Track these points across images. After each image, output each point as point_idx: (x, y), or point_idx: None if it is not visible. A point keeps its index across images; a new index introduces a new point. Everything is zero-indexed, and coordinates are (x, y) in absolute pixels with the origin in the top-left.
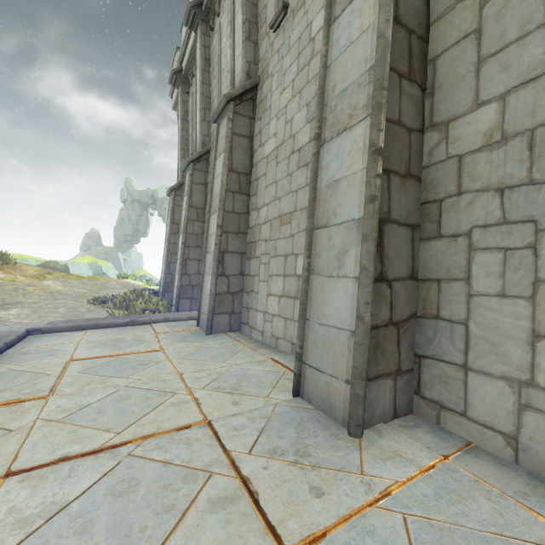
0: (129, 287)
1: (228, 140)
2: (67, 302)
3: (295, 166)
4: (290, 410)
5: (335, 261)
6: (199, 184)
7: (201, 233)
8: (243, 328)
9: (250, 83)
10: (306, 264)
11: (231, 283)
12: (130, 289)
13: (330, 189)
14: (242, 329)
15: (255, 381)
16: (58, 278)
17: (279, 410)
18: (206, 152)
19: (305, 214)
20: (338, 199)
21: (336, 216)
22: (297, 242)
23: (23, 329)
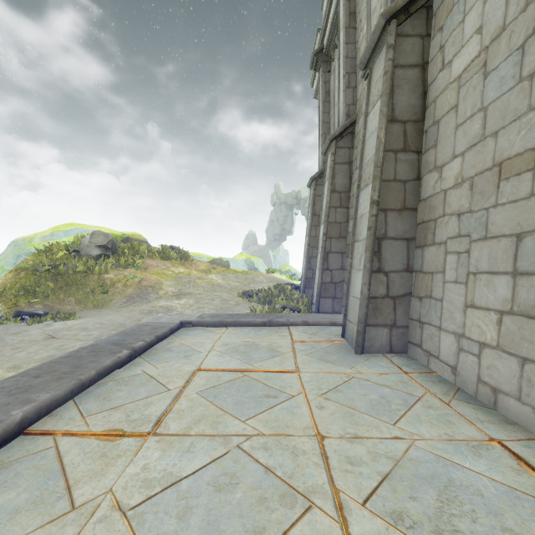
0: (274, 281)
1: (387, 76)
2: (222, 294)
3: None
4: None
5: None
6: (342, 163)
7: (344, 221)
8: (410, 350)
9: None
10: None
11: (391, 282)
12: (275, 283)
13: None
14: (409, 352)
15: (489, 525)
16: (219, 272)
17: None
18: (351, 124)
19: None
20: None
21: None
22: None
23: (178, 320)
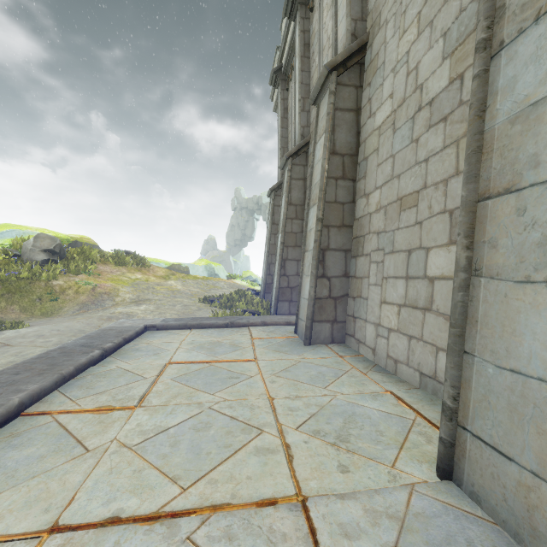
0: (235, 287)
1: (330, 117)
2: (183, 300)
3: (423, 127)
4: (441, 512)
5: (540, 253)
6: (298, 179)
7: (300, 232)
8: (347, 340)
9: (357, 44)
10: (462, 260)
11: (333, 286)
12: (236, 289)
13: (520, 122)
14: (346, 342)
15: (369, 430)
16: (179, 278)
17: (419, 504)
18: (305, 144)
19: (442, 189)
20: (543, 135)
21: (539, 167)
22: (428, 231)
23: (142, 324)
